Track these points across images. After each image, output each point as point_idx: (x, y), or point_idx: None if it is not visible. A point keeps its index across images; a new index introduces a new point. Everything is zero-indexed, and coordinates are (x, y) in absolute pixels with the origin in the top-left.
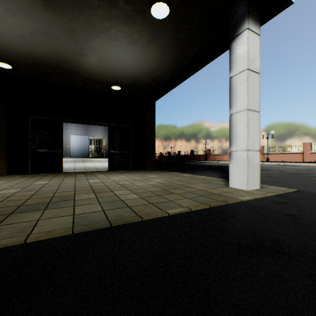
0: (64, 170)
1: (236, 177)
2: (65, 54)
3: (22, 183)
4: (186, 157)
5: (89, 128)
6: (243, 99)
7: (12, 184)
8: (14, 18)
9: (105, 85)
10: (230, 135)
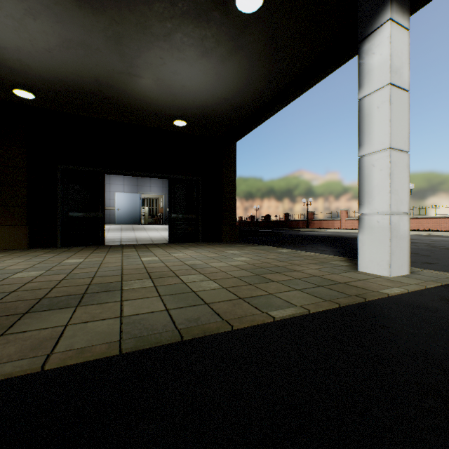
0: (107, 242)
1: (370, 255)
2: (108, 74)
3: (47, 261)
4: (278, 224)
5: (140, 183)
6: (382, 132)
7: (33, 263)
8: (36, 23)
9: (164, 119)
10: (360, 190)
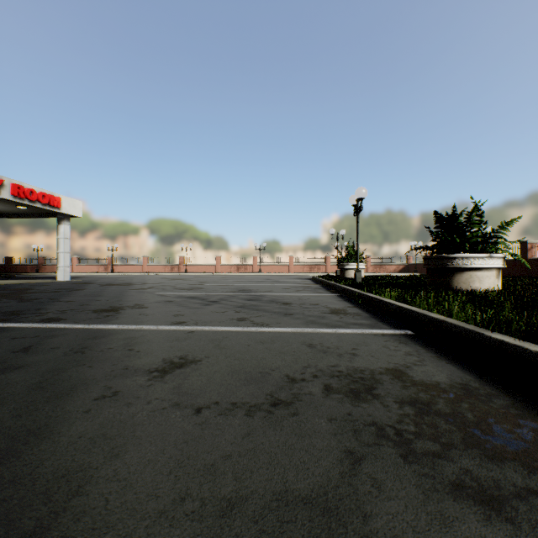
0: None
1: (61, 276)
2: None
3: None
4: None
5: None
6: (63, 248)
7: None
8: None
9: None
10: (58, 260)
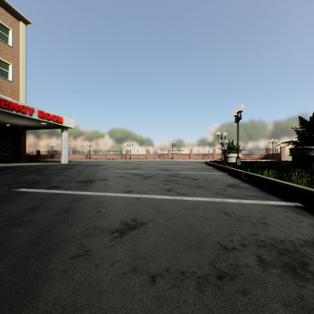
0: None
1: (63, 161)
2: None
3: None
4: (32, 156)
5: None
6: (64, 145)
7: None
8: None
9: (2, 123)
10: (62, 152)
